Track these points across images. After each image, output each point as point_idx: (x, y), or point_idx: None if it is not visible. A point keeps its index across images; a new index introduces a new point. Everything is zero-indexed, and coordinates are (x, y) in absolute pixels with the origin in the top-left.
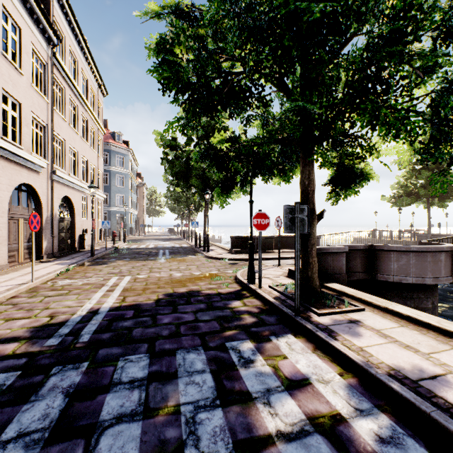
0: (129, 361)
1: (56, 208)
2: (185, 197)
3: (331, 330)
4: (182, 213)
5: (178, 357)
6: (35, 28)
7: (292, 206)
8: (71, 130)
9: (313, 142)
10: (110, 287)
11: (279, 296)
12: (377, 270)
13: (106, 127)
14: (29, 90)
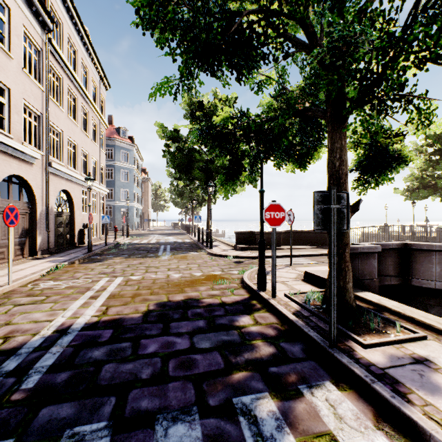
0: (77, 439)
1: (52, 202)
2: (188, 192)
3: (394, 380)
4: (185, 207)
5: (157, 431)
6: (27, 10)
7: (326, 192)
8: (69, 121)
9: (351, 107)
10: (96, 291)
11: (300, 310)
12: (413, 274)
13: (111, 123)
14: (20, 75)
